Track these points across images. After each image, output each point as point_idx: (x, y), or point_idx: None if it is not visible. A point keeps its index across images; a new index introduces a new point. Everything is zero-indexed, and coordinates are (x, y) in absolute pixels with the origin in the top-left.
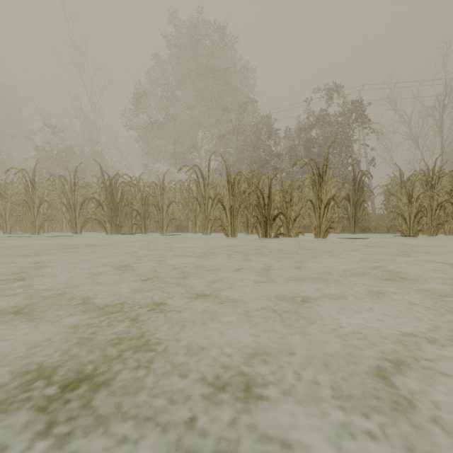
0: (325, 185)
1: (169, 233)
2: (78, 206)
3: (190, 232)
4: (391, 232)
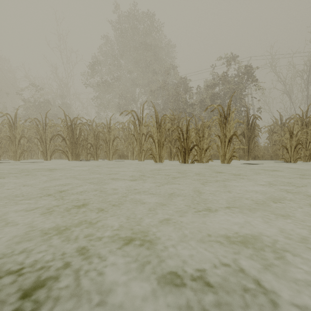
0: (229, 124)
1: (114, 160)
2: (48, 140)
3: (129, 159)
4: (274, 159)
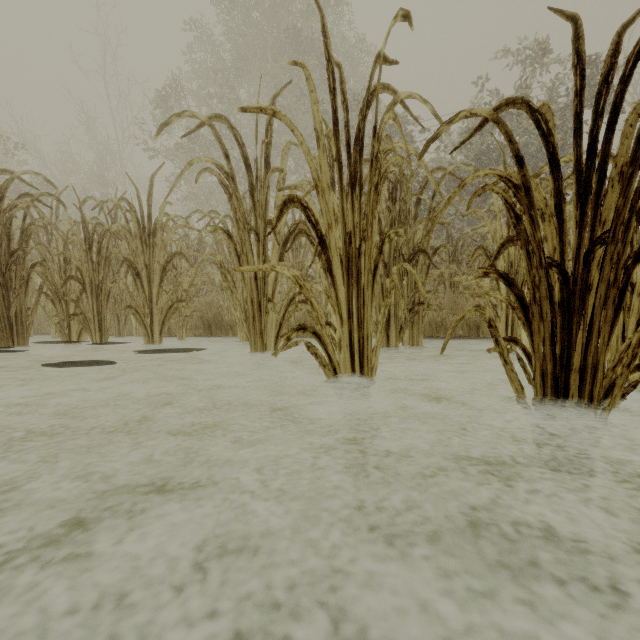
0: None
1: (182, 340)
2: None
3: (238, 335)
4: None
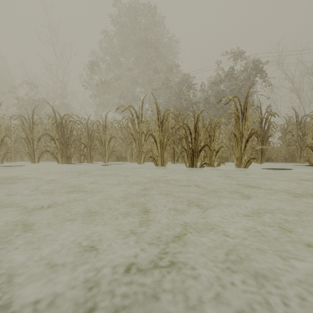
0: (246, 119)
1: (111, 162)
2: (36, 140)
3: (128, 161)
4: (289, 161)
